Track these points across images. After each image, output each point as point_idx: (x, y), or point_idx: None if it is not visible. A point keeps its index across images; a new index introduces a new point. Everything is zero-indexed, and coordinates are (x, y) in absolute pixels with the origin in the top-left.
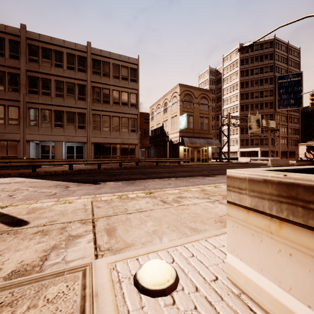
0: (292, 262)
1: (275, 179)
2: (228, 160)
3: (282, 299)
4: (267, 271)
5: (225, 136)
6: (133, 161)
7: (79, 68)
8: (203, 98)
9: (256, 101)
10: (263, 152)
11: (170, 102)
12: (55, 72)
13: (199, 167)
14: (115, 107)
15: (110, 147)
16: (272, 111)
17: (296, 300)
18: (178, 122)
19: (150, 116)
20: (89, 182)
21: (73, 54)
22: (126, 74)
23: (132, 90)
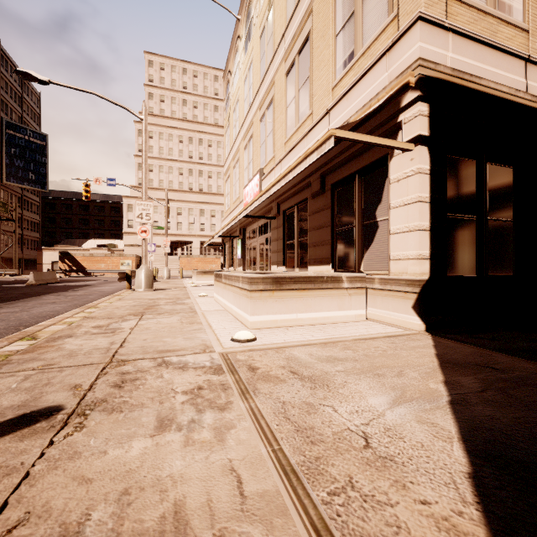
0: (277, 303)
1: (272, 276)
2: None
3: (274, 318)
4: (269, 312)
5: None
6: None
7: None
8: None
9: None
10: None
11: None
12: None
13: None
14: None
15: None
16: None
17: (278, 315)
18: None
19: None
20: None
21: None
22: None
23: None
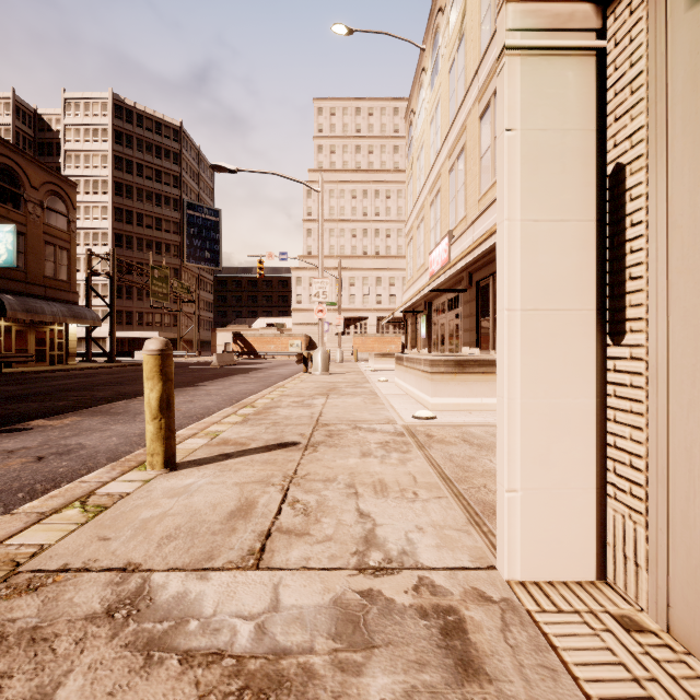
0: (459, 386)
1: (454, 359)
2: (113, 358)
3: (456, 402)
4: (451, 395)
5: None
6: None
7: None
8: (55, 195)
9: (150, 236)
10: None
11: None
12: None
13: (92, 375)
14: None
15: None
16: (178, 263)
17: (460, 399)
18: None
19: None
20: None
21: None
22: None
23: None
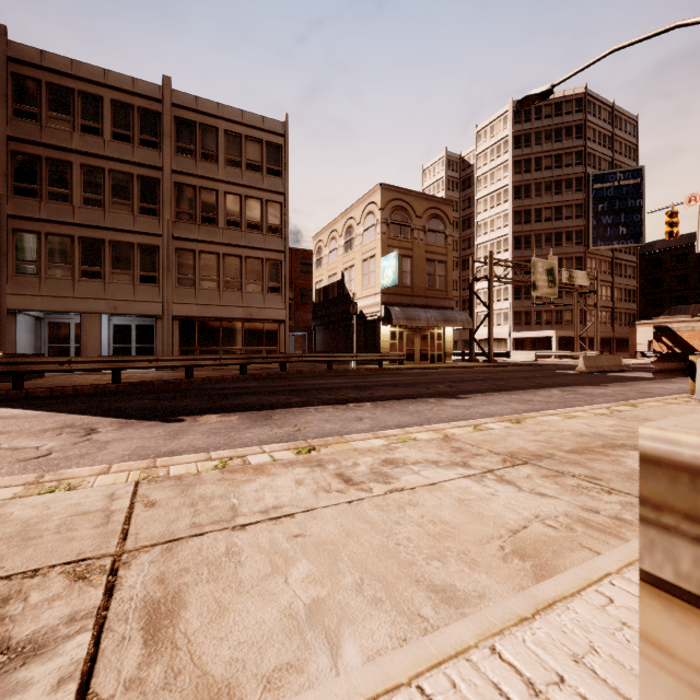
0: None
1: None
2: (490, 358)
3: None
4: None
5: (481, 305)
6: (274, 360)
7: (142, 139)
8: (434, 217)
9: (548, 229)
10: (561, 340)
11: (359, 225)
12: (82, 146)
13: (426, 374)
14: (230, 233)
15: (218, 329)
16: (581, 250)
17: None
18: (378, 272)
19: (315, 256)
20: (153, 417)
21: (128, 103)
22: (258, 157)
23: (272, 195)
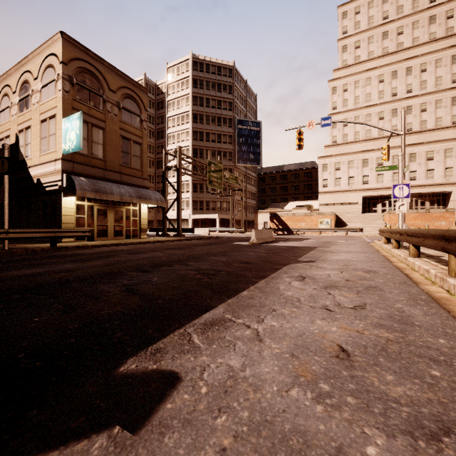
0: None
1: None
2: (179, 233)
3: None
4: None
5: (170, 194)
6: None
7: None
8: (129, 98)
9: (213, 147)
10: (221, 220)
11: (36, 80)
12: None
13: (110, 255)
14: None
15: None
16: (231, 164)
17: None
18: (59, 135)
19: None
20: None
21: None
22: None
23: None
